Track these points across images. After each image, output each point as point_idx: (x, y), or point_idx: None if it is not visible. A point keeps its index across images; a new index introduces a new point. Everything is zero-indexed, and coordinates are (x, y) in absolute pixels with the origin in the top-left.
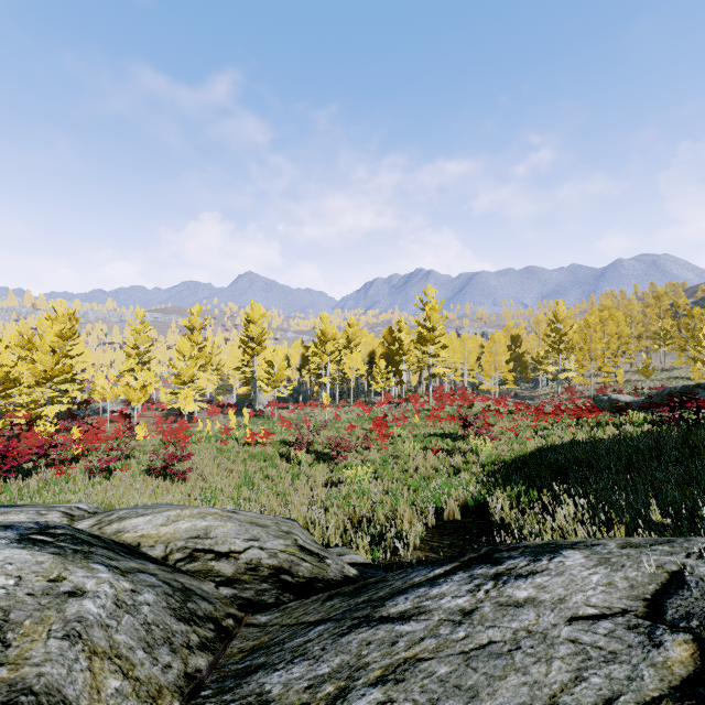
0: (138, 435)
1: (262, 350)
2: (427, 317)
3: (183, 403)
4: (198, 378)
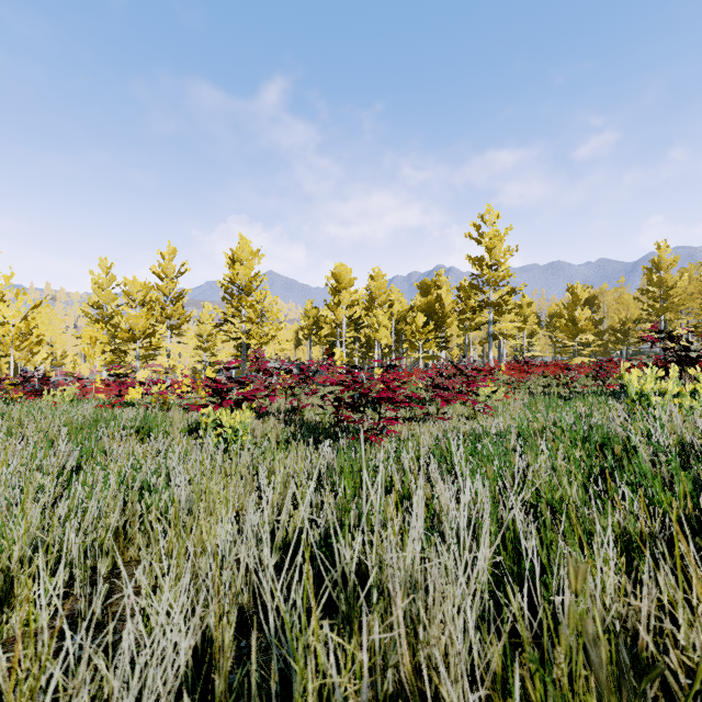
0: None
1: (252, 301)
2: (487, 251)
3: (90, 350)
4: (155, 332)
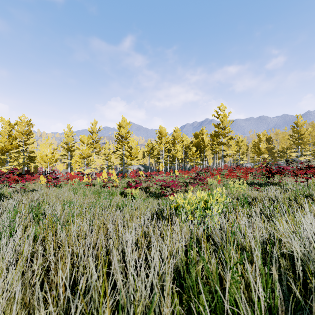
0: (42, 181)
1: (127, 142)
2: (221, 122)
3: (74, 164)
4: (91, 155)
